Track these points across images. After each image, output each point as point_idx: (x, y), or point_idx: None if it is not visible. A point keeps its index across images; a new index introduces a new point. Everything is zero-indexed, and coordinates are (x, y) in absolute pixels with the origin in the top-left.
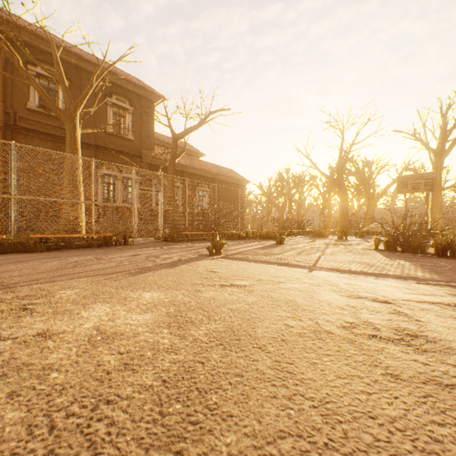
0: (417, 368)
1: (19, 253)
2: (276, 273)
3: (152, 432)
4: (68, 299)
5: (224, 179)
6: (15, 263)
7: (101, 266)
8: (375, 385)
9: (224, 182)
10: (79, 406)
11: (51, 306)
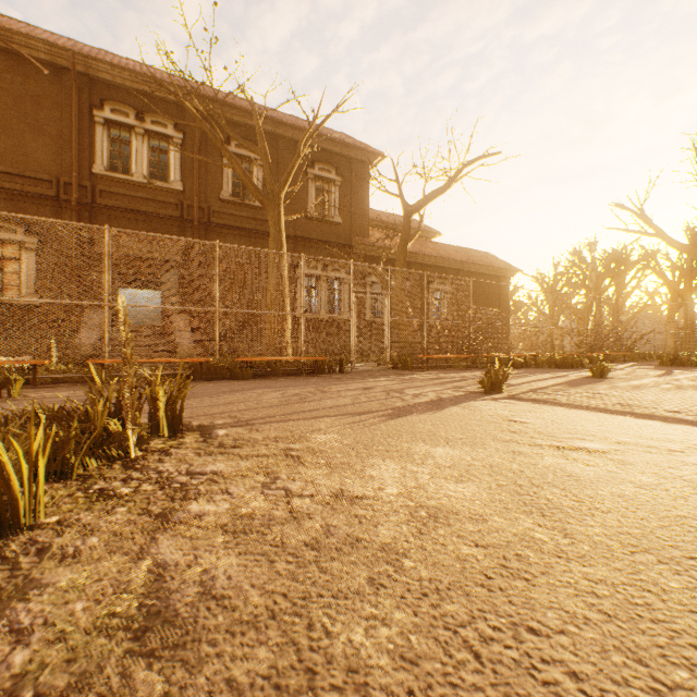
0: None
1: (225, 380)
2: (646, 432)
3: None
4: (331, 447)
5: (475, 270)
6: (231, 393)
7: (335, 403)
8: None
9: (475, 275)
10: (488, 626)
11: (317, 454)
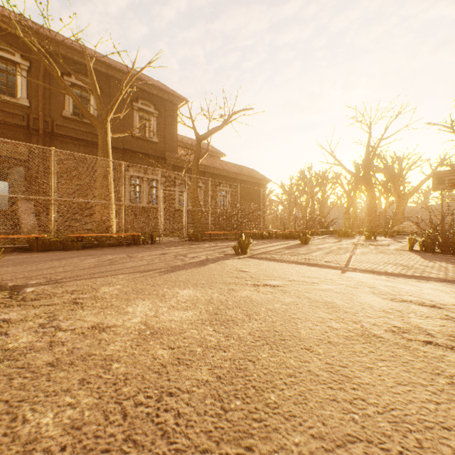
0: None
1: (59, 251)
2: (308, 273)
3: (219, 426)
4: (111, 295)
5: (245, 179)
6: (57, 260)
7: (134, 264)
8: (441, 395)
9: (245, 182)
10: (144, 396)
11: (98, 300)
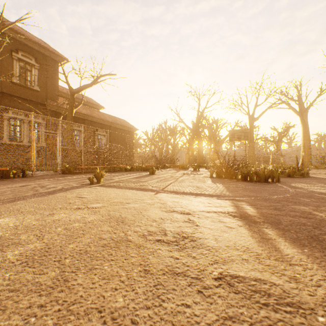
0: (168, 262)
1: None
2: (130, 196)
3: None
4: None
5: (118, 127)
6: None
7: None
8: (126, 282)
9: (119, 129)
10: None
11: None
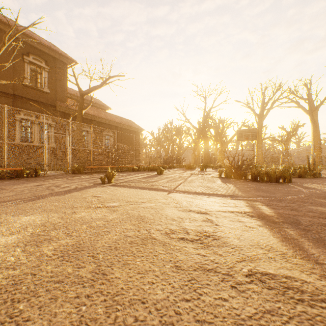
0: (197, 259)
1: None
2: (144, 195)
3: None
4: None
5: (125, 127)
6: None
7: None
8: (161, 276)
9: (125, 129)
10: None
11: None
